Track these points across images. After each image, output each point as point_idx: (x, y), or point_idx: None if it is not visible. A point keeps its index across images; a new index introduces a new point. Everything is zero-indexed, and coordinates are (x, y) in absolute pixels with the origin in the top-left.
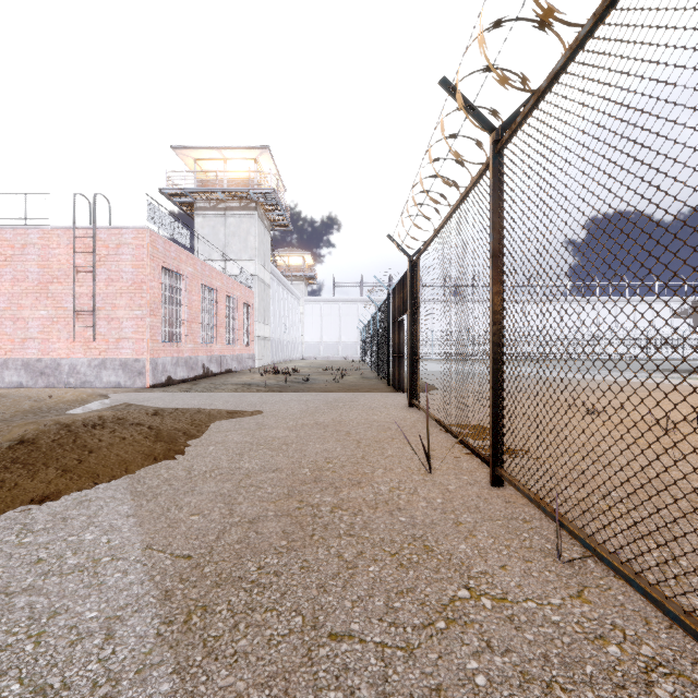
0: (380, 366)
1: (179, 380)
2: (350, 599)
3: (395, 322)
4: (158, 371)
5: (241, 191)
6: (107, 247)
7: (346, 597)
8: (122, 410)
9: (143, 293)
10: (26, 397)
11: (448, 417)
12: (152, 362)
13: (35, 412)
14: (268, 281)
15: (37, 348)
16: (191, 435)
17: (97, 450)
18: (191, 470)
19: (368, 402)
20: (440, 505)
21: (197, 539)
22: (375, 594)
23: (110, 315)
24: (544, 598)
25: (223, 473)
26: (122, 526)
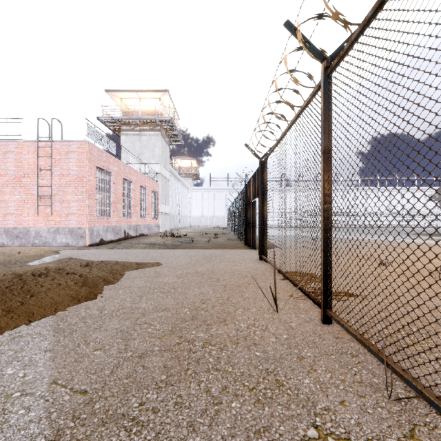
0: (239, 232)
1: (108, 241)
2: (215, 439)
3: (250, 203)
4: (94, 235)
5: (150, 118)
6: (60, 153)
7: (211, 437)
8: (64, 263)
9: (84, 184)
10: (2, 253)
11: (288, 269)
12: (89, 229)
13: (5, 264)
14: (168, 177)
15: (14, 220)
16: (108, 281)
17: (37, 294)
18: (103, 310)
19: (232, 257)
20: (285, 340)
21: (95, 373)
22: (237, 434)
23: (62, 198)
24: (382, 438)
25: (125, 312)
26: (39, 360)
